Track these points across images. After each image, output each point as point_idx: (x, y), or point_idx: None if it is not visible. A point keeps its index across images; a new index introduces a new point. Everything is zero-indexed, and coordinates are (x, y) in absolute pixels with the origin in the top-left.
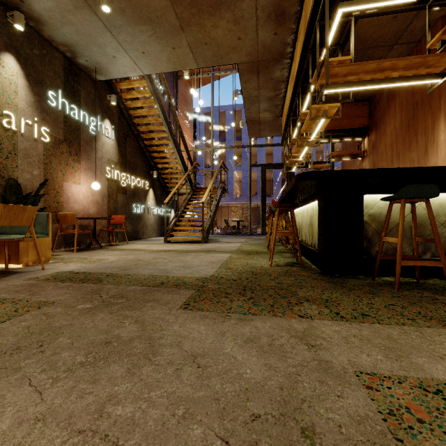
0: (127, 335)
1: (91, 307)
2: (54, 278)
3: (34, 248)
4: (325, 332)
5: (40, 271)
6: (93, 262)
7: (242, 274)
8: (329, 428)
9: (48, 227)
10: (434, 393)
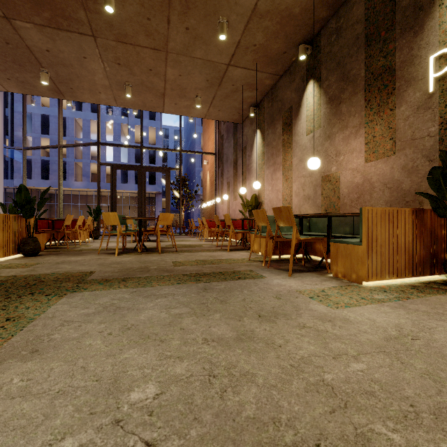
0: (114, 265)
1: (148, 267)
2: (236, 272)
3: (344, 257)
4: (15, 273)
5: (284, 275)
6: (310, 293)
7: (1, 306)
8: (52, 263)
9: (361, 230)
10: (10, 268)
